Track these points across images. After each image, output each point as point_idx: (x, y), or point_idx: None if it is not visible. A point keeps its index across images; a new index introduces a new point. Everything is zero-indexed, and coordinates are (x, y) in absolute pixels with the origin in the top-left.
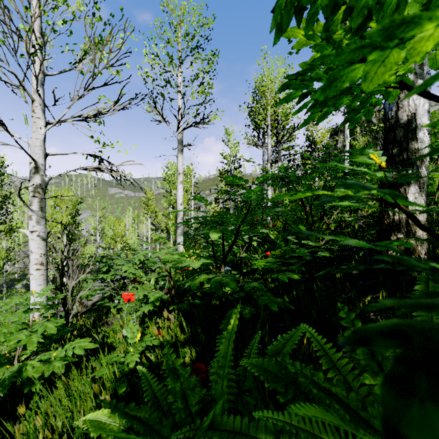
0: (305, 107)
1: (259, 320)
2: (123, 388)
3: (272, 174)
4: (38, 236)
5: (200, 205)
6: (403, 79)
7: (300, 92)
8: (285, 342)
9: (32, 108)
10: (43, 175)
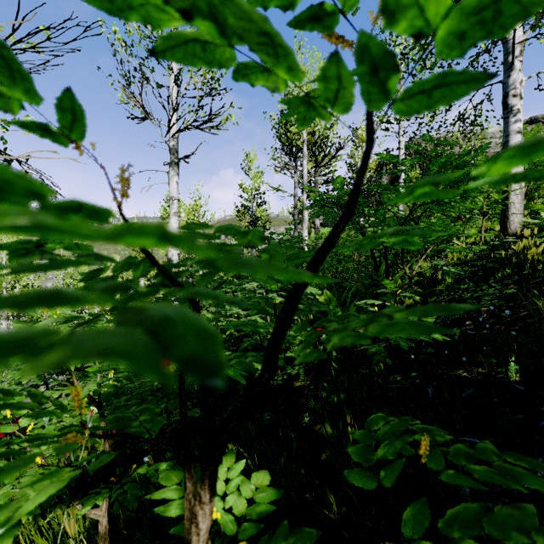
0: None
1: None
2: None
3: None
4: None
5: None
6: None
7: None
8: None
9: None
10: None
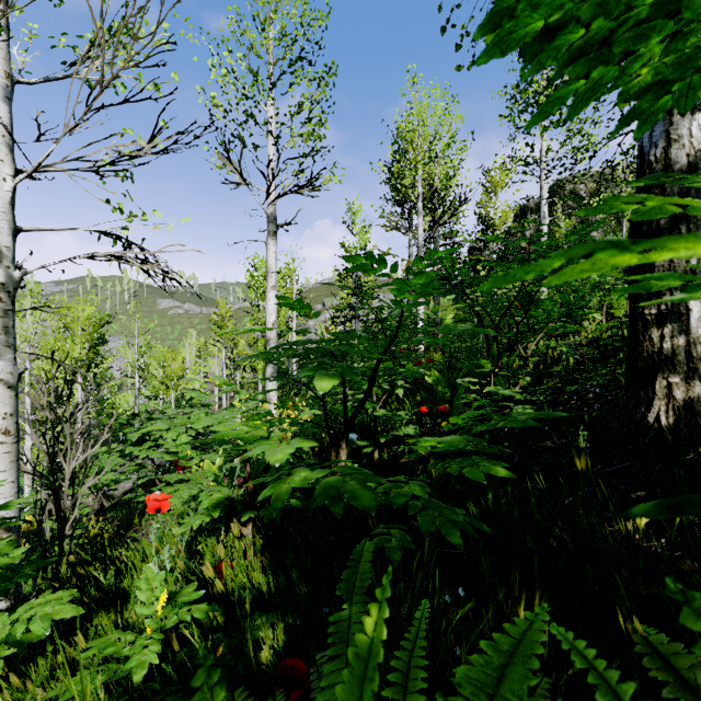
0: (554, 59)
1: (418, 553)
2: None
3: (450, 250)
4: None
5: (308, 327)
6: None
7: (540, 24)
8: (504, 662)
9: None
10: (10, 267)
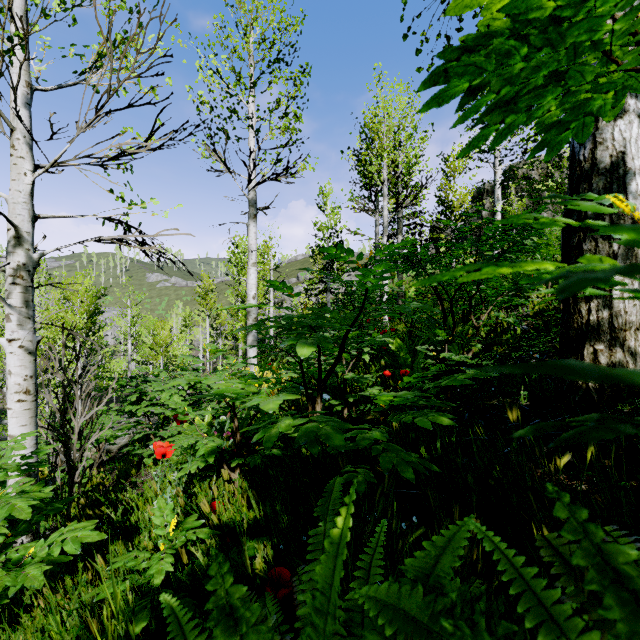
0: (476, 111)
1: (379, 489)
2: (142, 623)
3: (405, 243)
4: (20, 347)
5: (283, 299)
6: (635, 76)
7: (466, 85)
8: (439, 554)
9: (11, 142)
10: (30, 249)
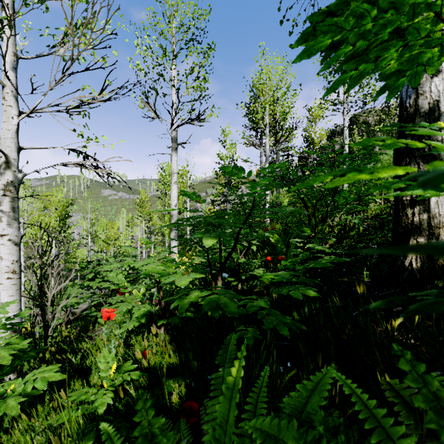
0: (336, 61)
1: (263, 342)
2: (89, 442)
3: (282, 163)
4: (9, 240)
5: (196, 207)
6: None
7: (329, 41)
8: (309, 394)
9: (2, 95)
10: (16, 171)
